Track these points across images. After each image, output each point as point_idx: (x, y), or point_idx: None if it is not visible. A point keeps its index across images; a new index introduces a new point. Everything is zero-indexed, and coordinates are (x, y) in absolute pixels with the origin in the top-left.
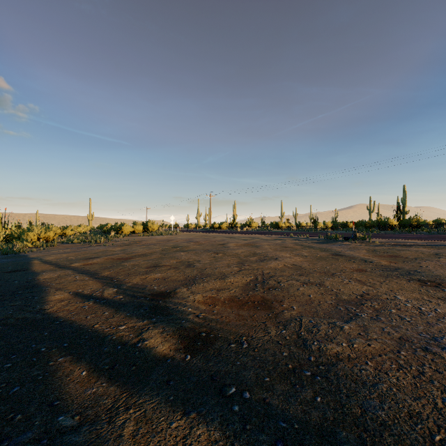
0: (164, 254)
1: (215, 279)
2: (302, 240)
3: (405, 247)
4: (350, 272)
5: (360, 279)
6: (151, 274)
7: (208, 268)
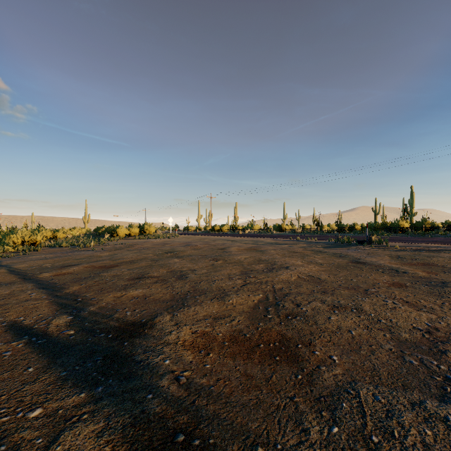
0: (154, 261)
1: (212, 299)
2: (310, 243)
3: (433, 252)
4: (386, 287)
5: (408, 299)
6: (130, 290)
7: (204, 281)
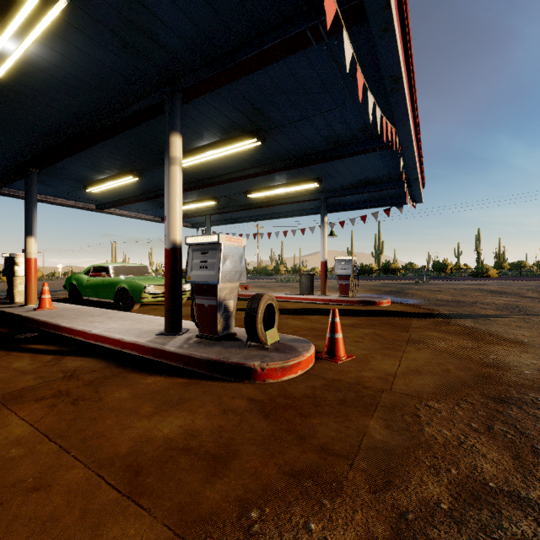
0: None
1: None
2: None
3: None
4: None
5: None
6: (5, 289)
7: None
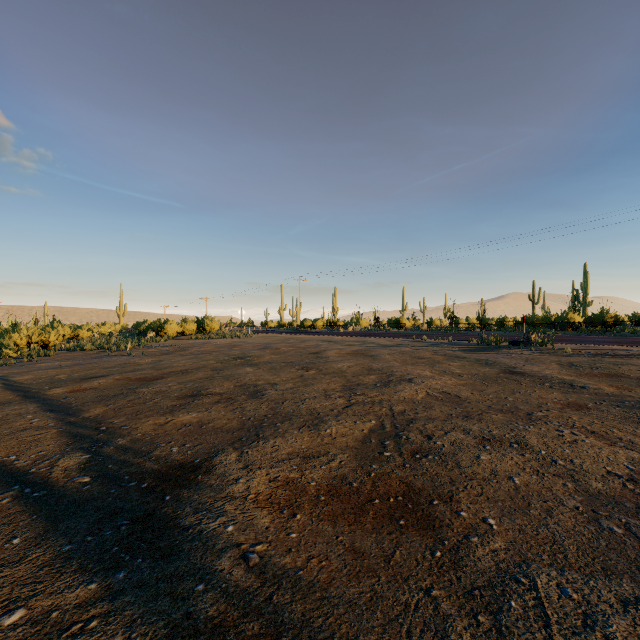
0: (217, 371)
1: (300, 428)
2: (442, 345)
3: (620, 357)
4: (558, 409)
5: (593, 428)
6: (179, 413)
7: (289, 401)
